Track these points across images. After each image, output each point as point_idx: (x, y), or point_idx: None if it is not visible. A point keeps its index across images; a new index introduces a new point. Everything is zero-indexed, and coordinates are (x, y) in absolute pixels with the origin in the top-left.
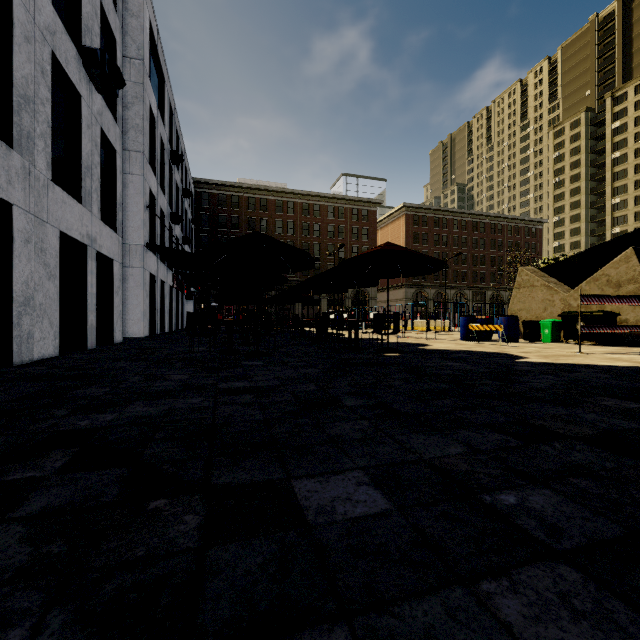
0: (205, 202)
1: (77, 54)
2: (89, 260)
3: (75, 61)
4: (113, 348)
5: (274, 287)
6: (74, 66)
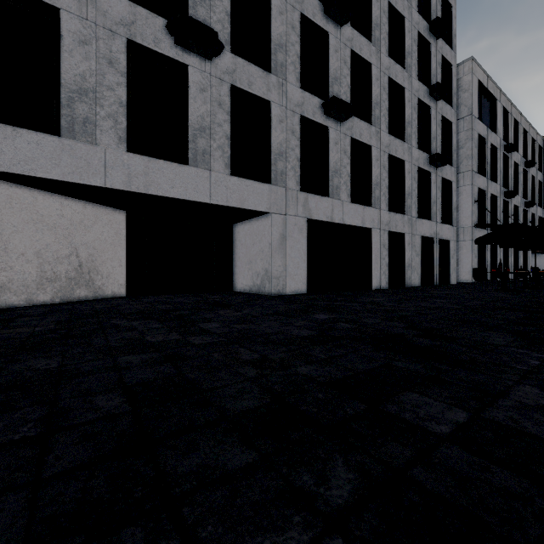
0: None
1: (428, 156)
2: (434, 244)
3: (427, 160)
4: (445, 286)
5: None
6: (427, 162)
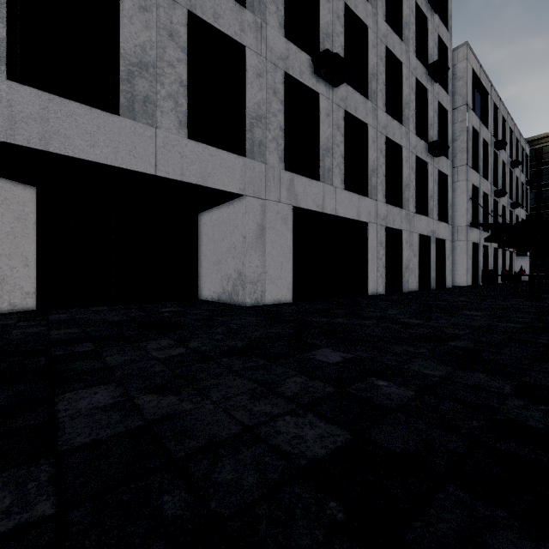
0: (547, 155)
1: (425, 144)
2: (431, 244)
3: (425, 149)
4: (444, 290)
5: None
6: (424, 152)
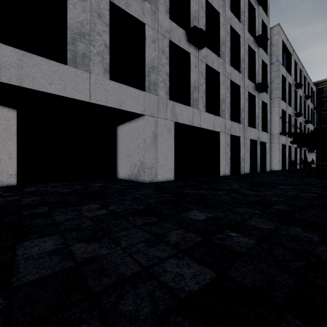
0: (326, 92)
1: (254, 85)
2: (257, 145)
3: (253, 87)
4: (265, 173)
5: None
6: (253, 89)
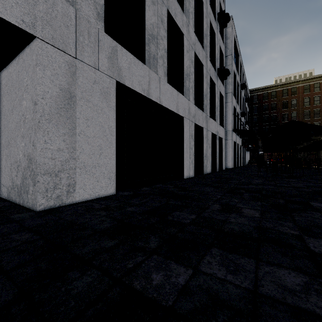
0: (255, 100)
1: (214, 71)
2: (217, 140)
3: (214, 73)
4: (224, 171)
5: (302, 143)
6: (214, 75)
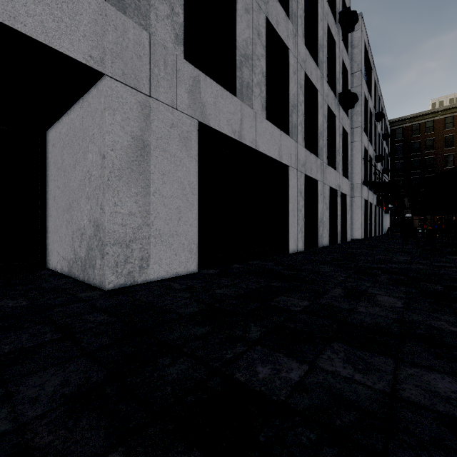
0: (399, 136)
1: (334, 97)
2: (338, 198)
3: (333, 101)
4: (349, 244)
5: None
6: (333, 104)
